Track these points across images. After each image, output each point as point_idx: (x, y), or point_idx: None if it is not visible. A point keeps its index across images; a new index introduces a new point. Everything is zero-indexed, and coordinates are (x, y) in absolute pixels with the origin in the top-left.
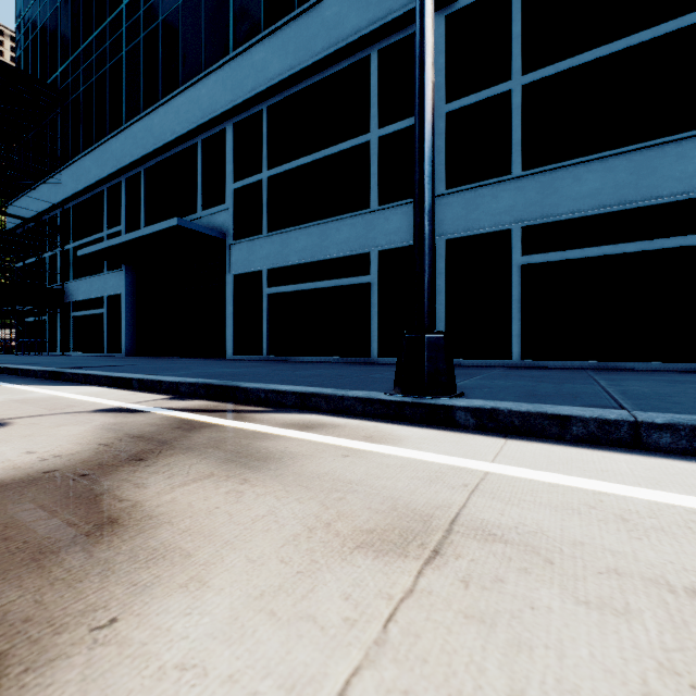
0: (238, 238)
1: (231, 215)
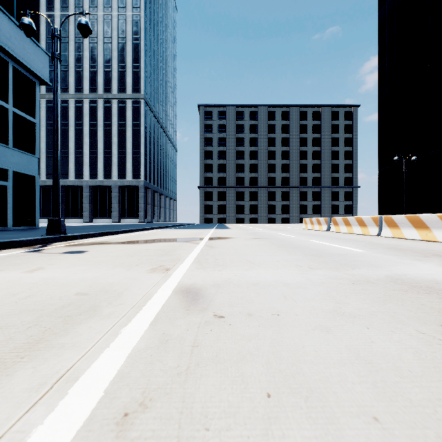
0: None
1: None
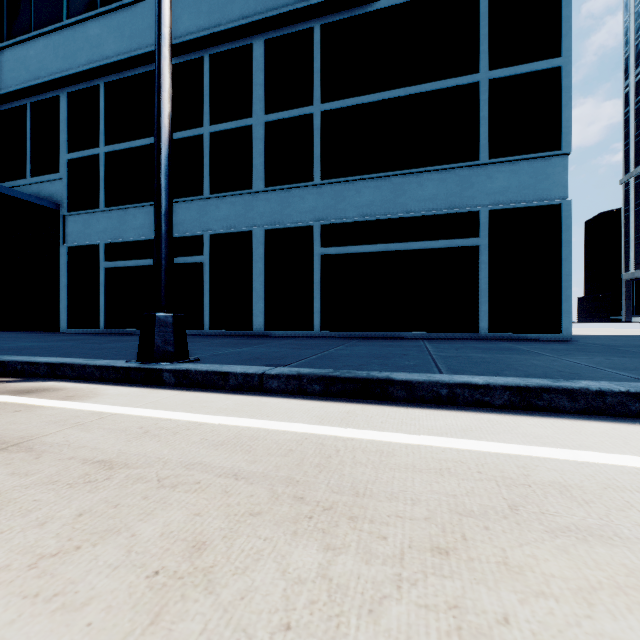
0: (73, 210)
1: (64, 186)
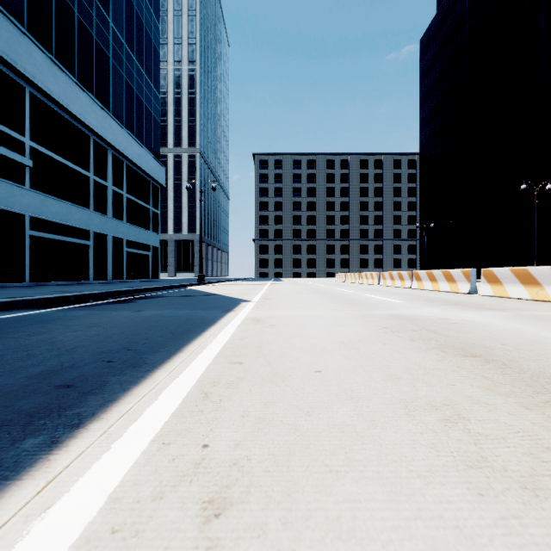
0: None
1: None
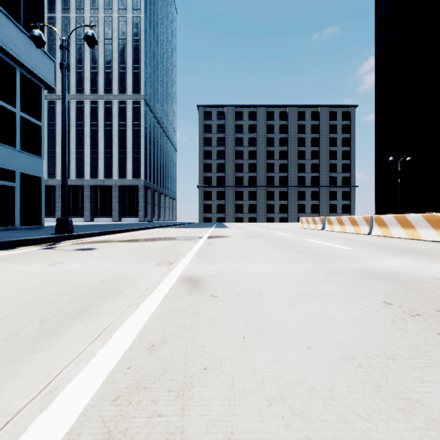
0: None
1: None
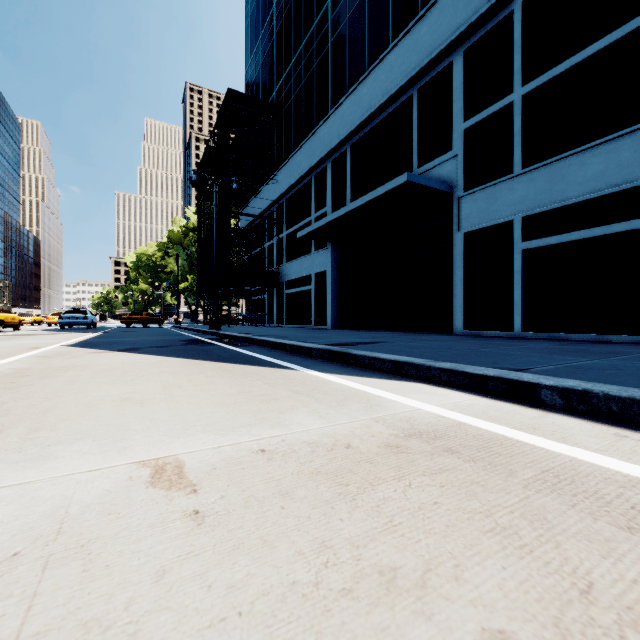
0: (471, 187)
1: (459, 162)
